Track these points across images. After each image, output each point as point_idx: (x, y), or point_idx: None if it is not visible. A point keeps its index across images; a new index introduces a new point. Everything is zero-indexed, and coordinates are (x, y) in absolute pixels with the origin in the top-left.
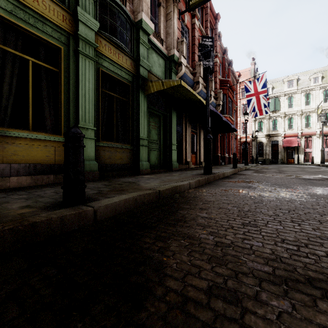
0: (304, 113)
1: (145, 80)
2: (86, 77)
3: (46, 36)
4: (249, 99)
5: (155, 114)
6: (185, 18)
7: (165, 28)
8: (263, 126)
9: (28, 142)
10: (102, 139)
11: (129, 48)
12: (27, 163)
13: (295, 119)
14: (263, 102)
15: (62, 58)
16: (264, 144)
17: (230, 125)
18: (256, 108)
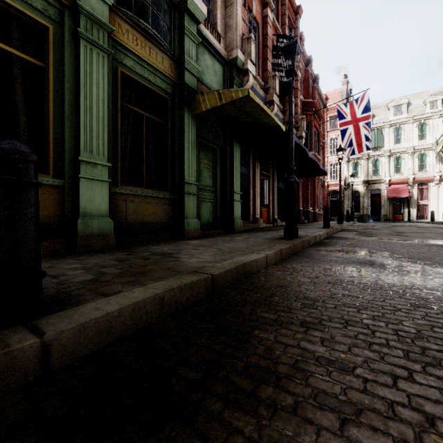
0: (417, 150)
1: (193, 92)
2: (93, 78)
3: (20, 4)
4: (344, 128)
5: (208, 146)
6: (253, 6)
7: (223, 18)
8: (359, 170)
9: None
10: (123, 182)
11: (167, 42)
12: None
13: (405, 159)
14: (364, 133)
15: (51, 44)
16: (360, 194)
17: (319, 166)
18: (354, 142)
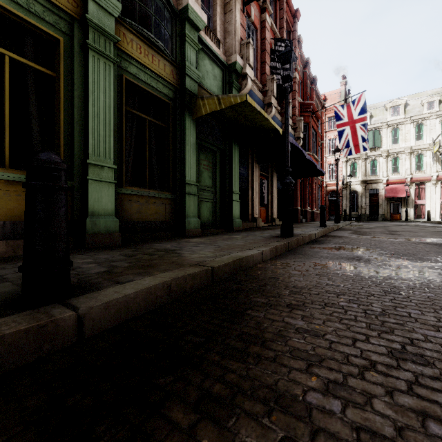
0: (414, 150)
1: (194, 97)
2: (100, 86)
3: (34, 19)
4: (341, 129)
5: (208, 148)
6: (252, 11)
7: (222, 24)
8: (357, 169)
9: (2, 187)
10: (127, 183)
11: (169, 49)
12: (1, 220)
13: (403, 159)
14: (361, 134)
15: (62, 55)
16: (359, 193)
17: (316, 166)
18: (351, 143)
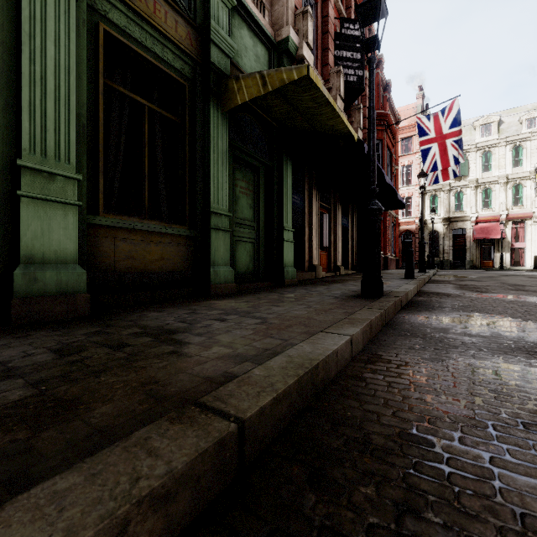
0: (511, 180)
1: (224, 78)
2: (48, 29)
3: None
4: (426, 148)
5: (248, 162)
6: None
7: None
8: (438, 204)
9: None
10: (111, 209)
11: (185, 1)
12: None
13: (496, 190)
14: (453, 153)
15: None
16: (440, 234)
17: (396, 195)
18: (439, 166)
